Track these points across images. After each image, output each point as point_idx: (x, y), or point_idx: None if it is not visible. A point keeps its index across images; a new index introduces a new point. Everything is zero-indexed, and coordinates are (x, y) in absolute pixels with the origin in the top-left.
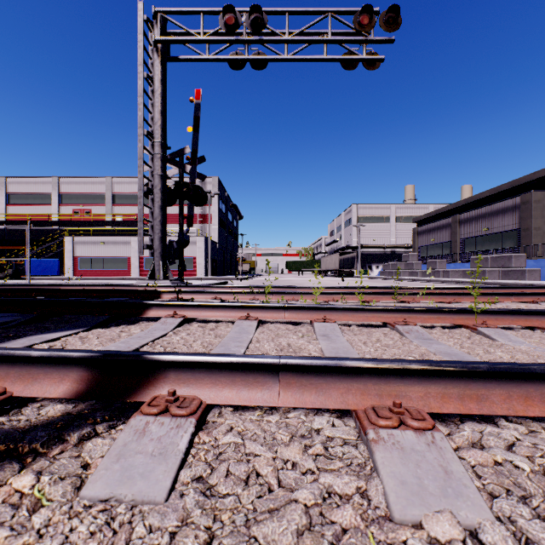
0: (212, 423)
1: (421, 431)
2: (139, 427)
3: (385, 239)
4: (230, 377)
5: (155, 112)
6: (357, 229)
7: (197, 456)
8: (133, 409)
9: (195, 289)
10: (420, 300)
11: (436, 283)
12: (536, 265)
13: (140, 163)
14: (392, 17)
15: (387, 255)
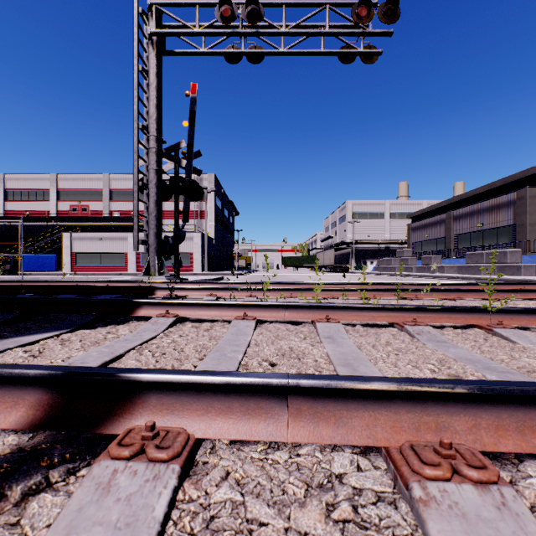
0: (202, 465)
1: (484, 485)
2: (103, 478)
3: (379, 235)
4: (225, 402)
5: (150, 106)
6: (351, 225)
7: (180, 524)
8: (104, 440)
9: (190, 285)
10: (422, 296)
11: (432, 279)
12: (532, 260)
13: (135, 157)
14: (390, 9)
15: (381, 251)
